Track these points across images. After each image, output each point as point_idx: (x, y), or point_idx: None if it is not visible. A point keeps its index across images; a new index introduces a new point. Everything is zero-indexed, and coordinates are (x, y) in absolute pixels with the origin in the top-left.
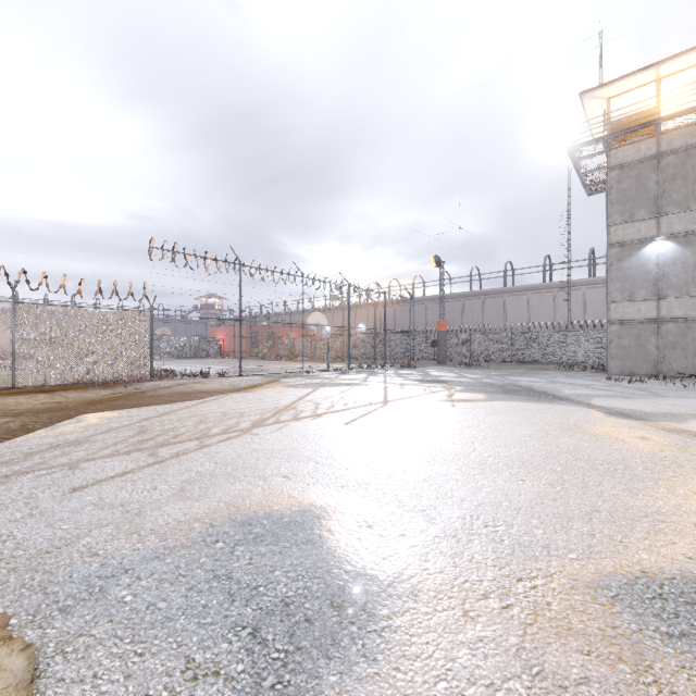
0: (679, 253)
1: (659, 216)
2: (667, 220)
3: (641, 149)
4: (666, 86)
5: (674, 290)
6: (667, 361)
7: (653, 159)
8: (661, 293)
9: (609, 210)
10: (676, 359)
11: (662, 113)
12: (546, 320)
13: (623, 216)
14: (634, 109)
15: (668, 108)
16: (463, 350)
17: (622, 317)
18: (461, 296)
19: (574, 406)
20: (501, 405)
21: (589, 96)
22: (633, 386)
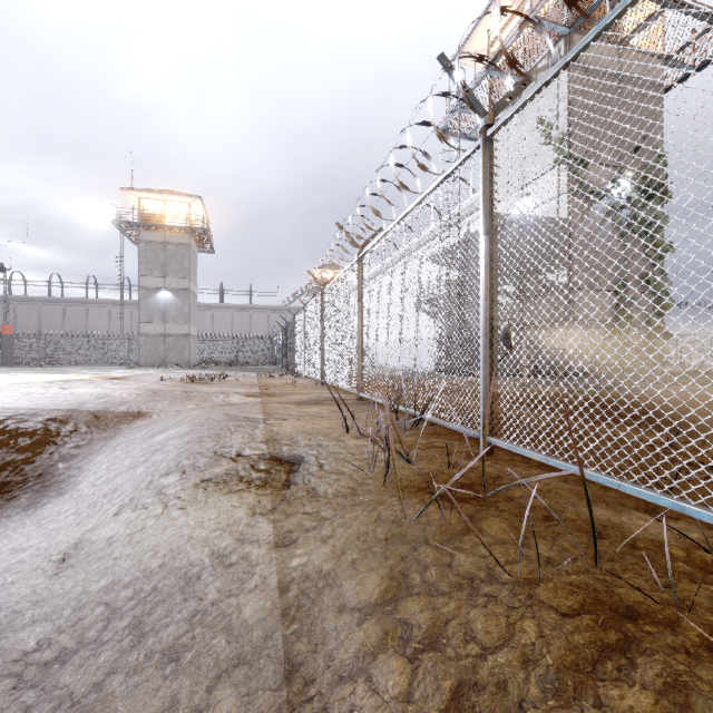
0: (174, 300)
1: (165, 277)
2: (169, 280)
3: (157, 236)
4: (171, 204)
5: (172, 319)
6: (169, 358)
7: (162, 244)
8: (166, 320)
9: (140, 266)
10: (173, 357)
11: (176, 215)
12: (125, 330)
13: (148, 272)
14: (159, 208)
15: (178, 214)
16: (38, 354)
17: (147, 332)
18: (39, 300)
19: (72, 374)
20: (28, 375)
21: (127, 192)
22: (132, 369)
